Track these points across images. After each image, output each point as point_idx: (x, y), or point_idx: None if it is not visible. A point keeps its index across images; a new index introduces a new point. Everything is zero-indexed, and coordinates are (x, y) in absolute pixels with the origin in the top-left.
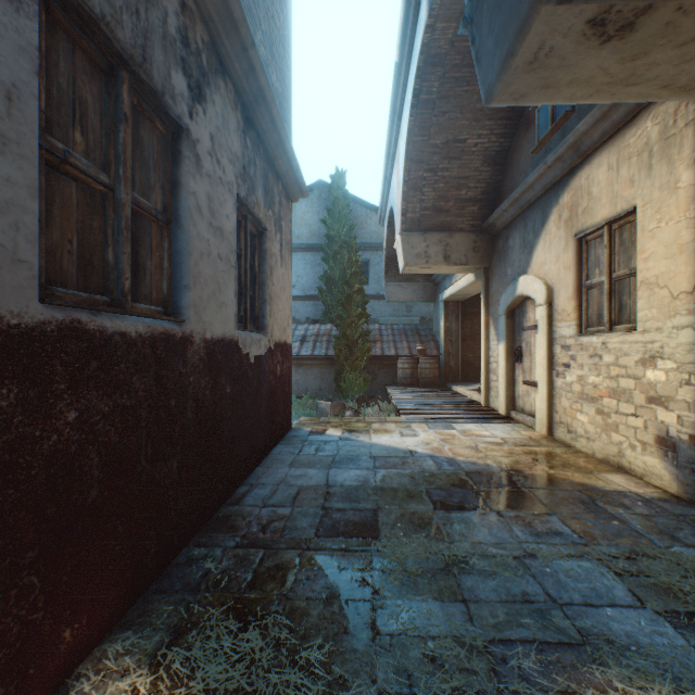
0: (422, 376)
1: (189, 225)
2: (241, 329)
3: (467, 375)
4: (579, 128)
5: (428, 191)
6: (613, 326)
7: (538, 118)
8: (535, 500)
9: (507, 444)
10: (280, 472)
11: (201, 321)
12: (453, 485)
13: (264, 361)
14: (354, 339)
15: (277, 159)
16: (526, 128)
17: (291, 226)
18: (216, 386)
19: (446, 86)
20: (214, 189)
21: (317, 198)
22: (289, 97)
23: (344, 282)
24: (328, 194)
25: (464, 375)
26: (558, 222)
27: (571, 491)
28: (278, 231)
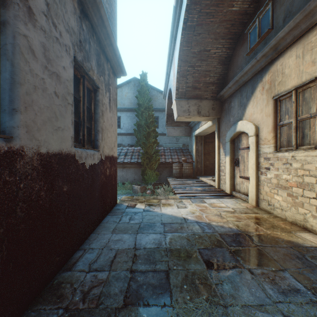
0: (185, 172)
1: (18, 59)
2: (77, 147)
3: (206, 172)
4: (279, 35)
5: (190, 78)
6: (298, 147)
7: (249, 37)
8: (269, 256)
9: (236, 212)
10: (105, 238)
11: (34, 139)
12: (214, 246)
13: (97, 167)
14: (151, 154)
15: (106, 47)
16: (241, 44)
17: (116, 91)
18: (52, 187)
19: (201, 17)
20: (50, 43)
21: (133, 85)
22: (115, 18)
23: (146, 126)
24: (138, 84)
25: (204, 172)
26: (262, 91)
27: (287, 248)
28: (107, 91)
